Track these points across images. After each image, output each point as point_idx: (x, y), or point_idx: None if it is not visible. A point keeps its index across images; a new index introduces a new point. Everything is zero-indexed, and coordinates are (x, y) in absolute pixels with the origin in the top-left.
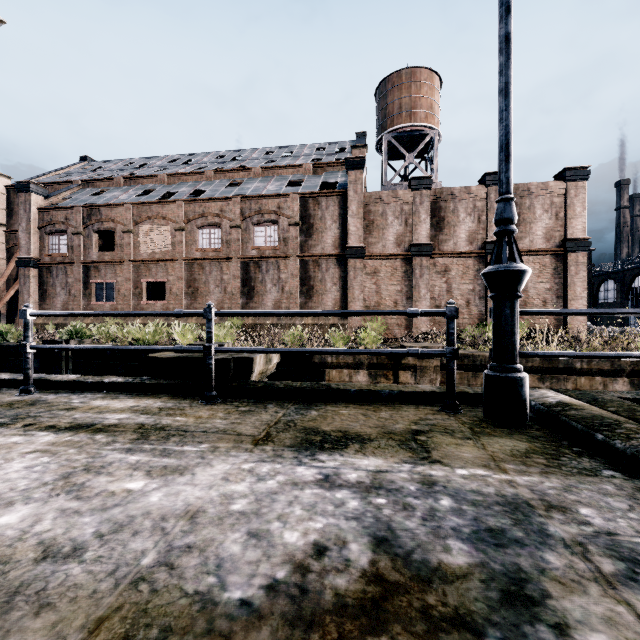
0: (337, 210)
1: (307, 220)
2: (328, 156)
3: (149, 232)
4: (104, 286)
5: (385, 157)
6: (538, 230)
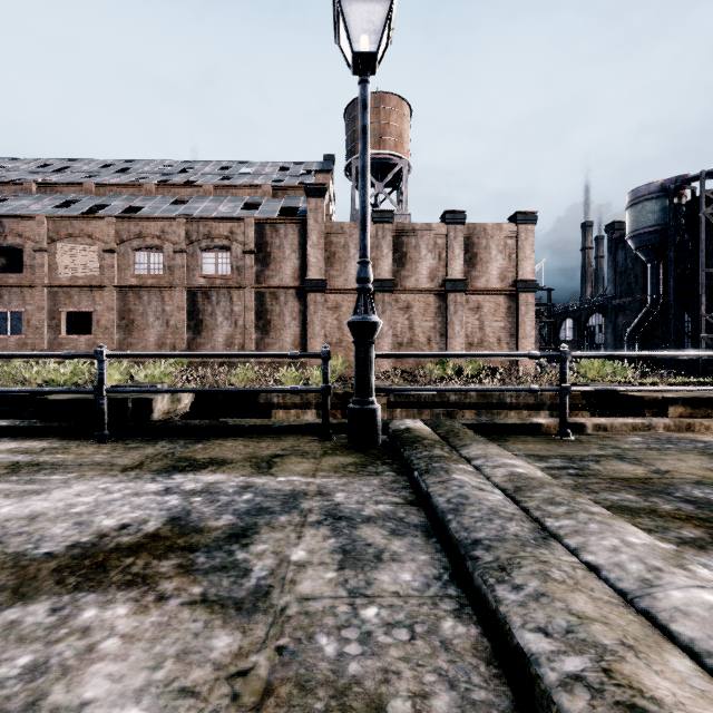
0: (297, 239)
1: (264, 248)
2: (291, 178)
3: (70, 252)
4: (8, 316)
5: (354, 184)
6: (493, 270)
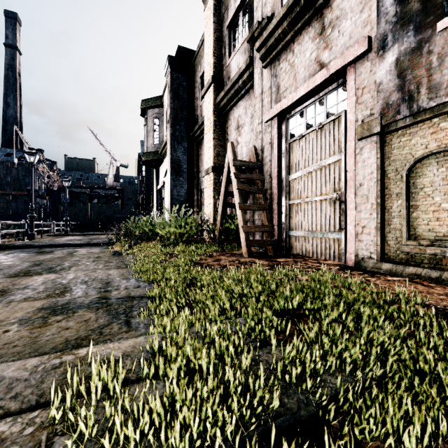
0: None
1: None
2: None
3: None
4: None
5: None
6: None
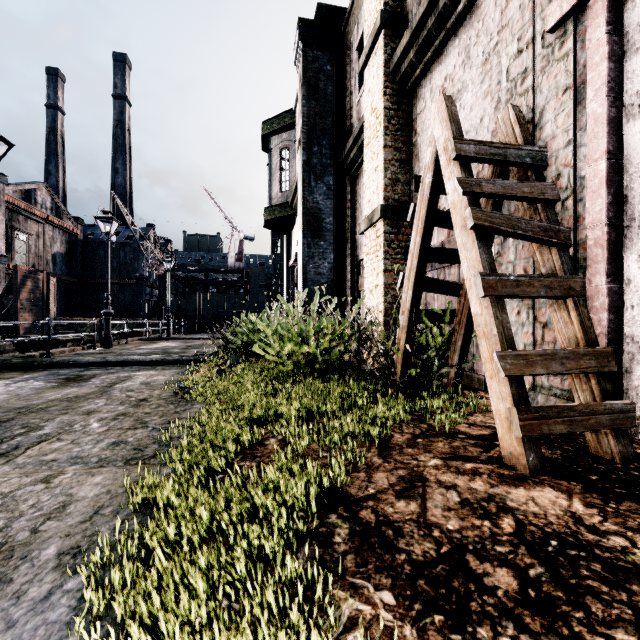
0: None
1: None
2: None
3: None
4: None
5: None
6: None
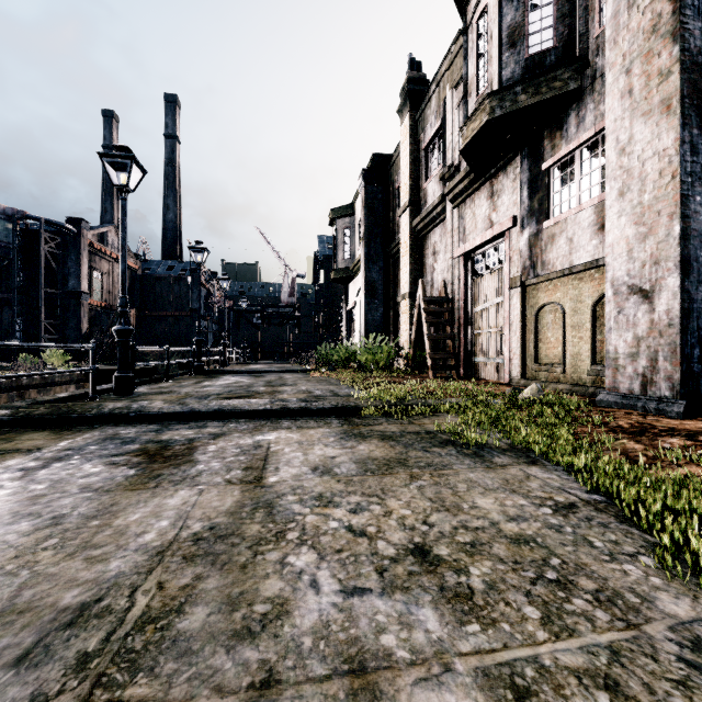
0: None
1: None
2: None
3: None
4: None
5: None
6: None
